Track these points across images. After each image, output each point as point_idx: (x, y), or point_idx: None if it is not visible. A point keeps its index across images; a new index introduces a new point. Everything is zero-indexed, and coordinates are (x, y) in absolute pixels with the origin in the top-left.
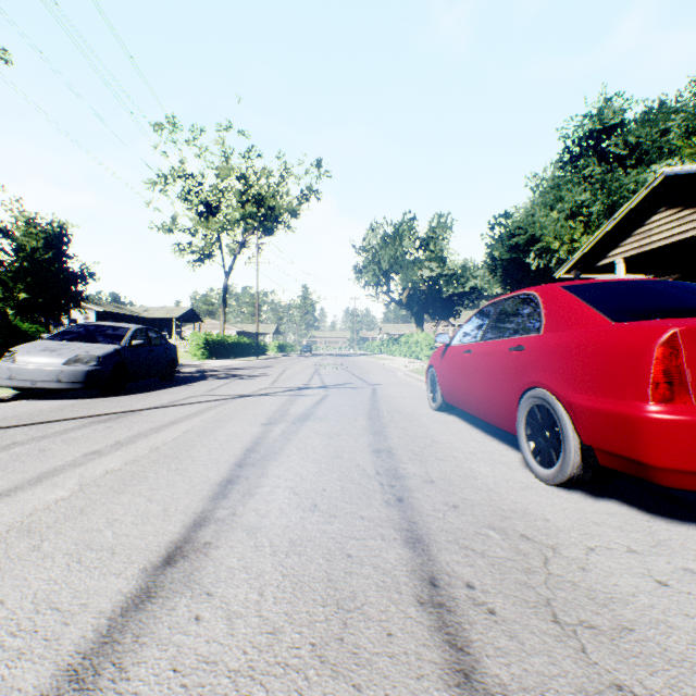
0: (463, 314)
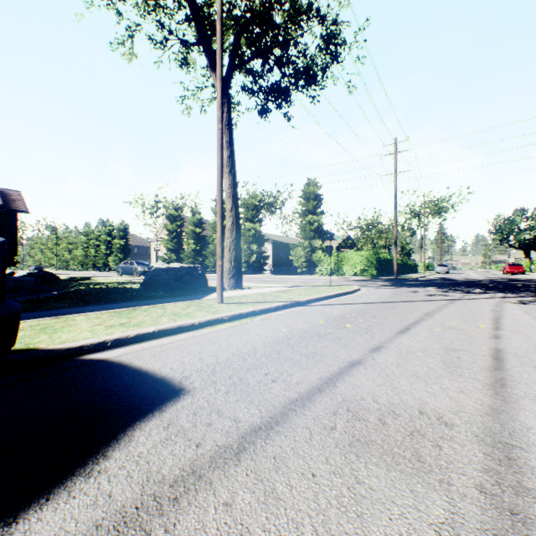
0: None
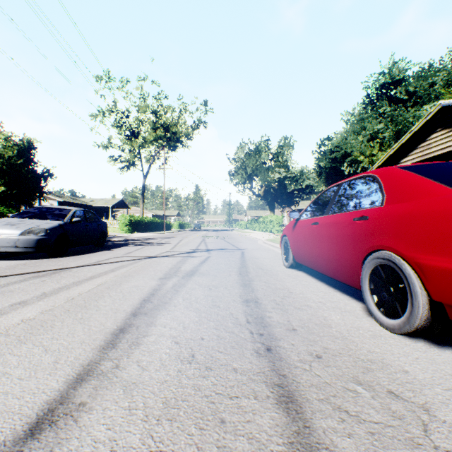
0: (300, 203)
